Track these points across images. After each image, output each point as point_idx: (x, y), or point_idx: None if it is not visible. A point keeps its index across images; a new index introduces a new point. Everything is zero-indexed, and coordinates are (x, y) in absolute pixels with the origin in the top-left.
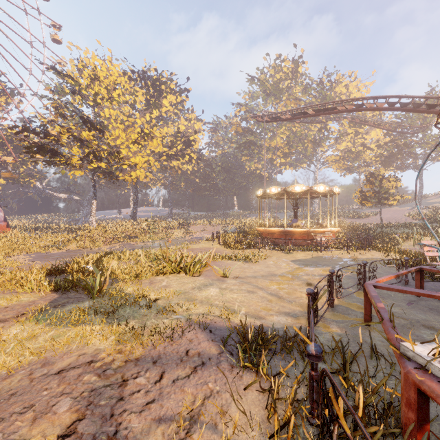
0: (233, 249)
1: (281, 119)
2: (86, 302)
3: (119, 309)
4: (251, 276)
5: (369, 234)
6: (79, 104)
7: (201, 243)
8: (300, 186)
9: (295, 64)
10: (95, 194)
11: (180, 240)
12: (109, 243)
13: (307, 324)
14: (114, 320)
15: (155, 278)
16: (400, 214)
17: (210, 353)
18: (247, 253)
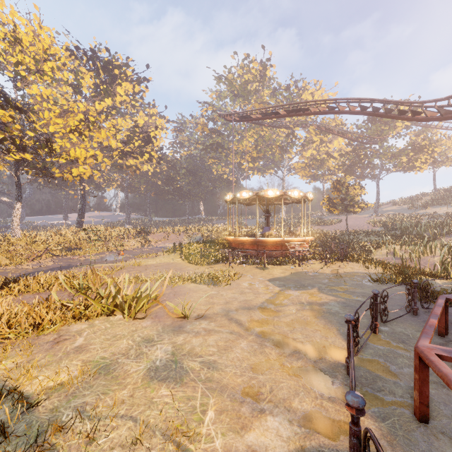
0: (198, 264)
1: (251, 119)
2: None
3: None
4: (221, 310)
5: (342, 243)
6: None
7: (160, 257)
8: (273, 191)
9: (263, 66)
10: (20, 195)
11: (136, 252)
12: (38, 257)
13: (329, 434)
14: None
15: (70, 327)
16: (361, 221)
17: None
18: (215, 270)
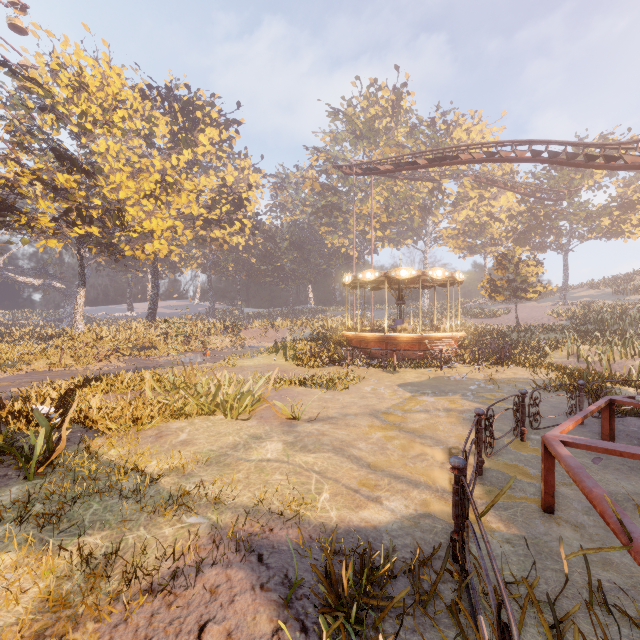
0: (307, 366)
1: (378, 172)
2: (11, 487)
3: (78, 502)
4: (337, 414)
5: (505, 342)
6: (53, 130)
7: (257, 357)
8: (407, 270)
9: (397, 95)
10: (83, 279)
11: (225, 353)
12: (106, 357)
13: (445, 517)
14: (56, 535)
15: (169, 424)
16: (540, 312)
17: (255, 633)
18: (330, 373)
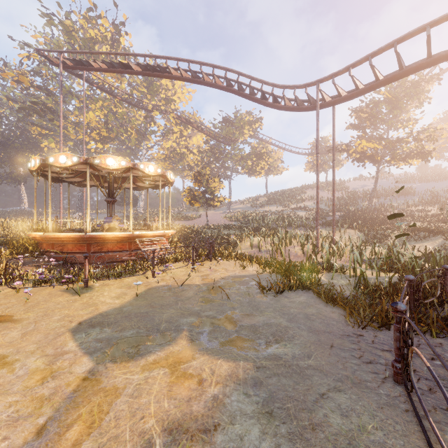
0: None
1: (90, 68)
2: None
3: None
4: None
5: (208, 237)
6: None
7: None
8: (116, 159)
9: (116, 29)
10: None
11: None
12: None
13: None
14: None
15: None
16: (218, 216)
17: None
18: None
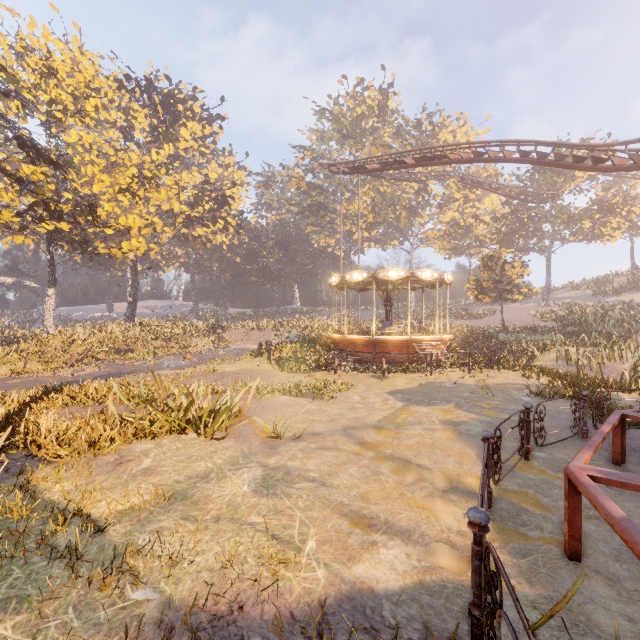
0: (292, 372)
1: (366, 170)
2: None
3: None
4: (324, 430)
5: (494, 344)
6: (19, 117)
7: (240, 362)
8: (396, 271)
9: (383, 95)
10: (53, 278)
11: (207, 356)
12: (78, 362)
13: (455, 569)
14: None
15: (132, 447)
16: (524, 313)
17: None
18: (316, 379)
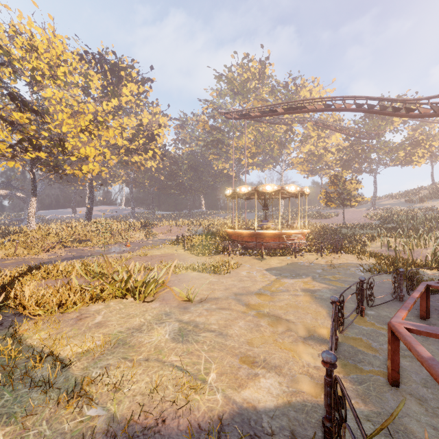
0: (200, 255)
1: (250, 117)
2: None
3: None
4: (222, 295)
5: (338, 236)
6: (11, 80)
7: (164, 248)
8: (271, 186)
9: (262, 65)
10: (35, 191)
11: (141, 244)
12: (52, 248)
13: (312, 393)
14: None
15: (89, 307)
16: (358, 214)
17: None
18: (216, 260)
